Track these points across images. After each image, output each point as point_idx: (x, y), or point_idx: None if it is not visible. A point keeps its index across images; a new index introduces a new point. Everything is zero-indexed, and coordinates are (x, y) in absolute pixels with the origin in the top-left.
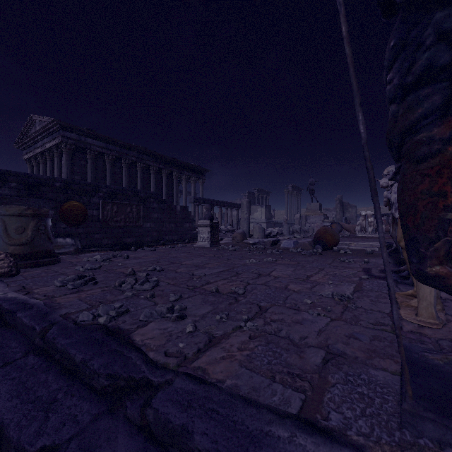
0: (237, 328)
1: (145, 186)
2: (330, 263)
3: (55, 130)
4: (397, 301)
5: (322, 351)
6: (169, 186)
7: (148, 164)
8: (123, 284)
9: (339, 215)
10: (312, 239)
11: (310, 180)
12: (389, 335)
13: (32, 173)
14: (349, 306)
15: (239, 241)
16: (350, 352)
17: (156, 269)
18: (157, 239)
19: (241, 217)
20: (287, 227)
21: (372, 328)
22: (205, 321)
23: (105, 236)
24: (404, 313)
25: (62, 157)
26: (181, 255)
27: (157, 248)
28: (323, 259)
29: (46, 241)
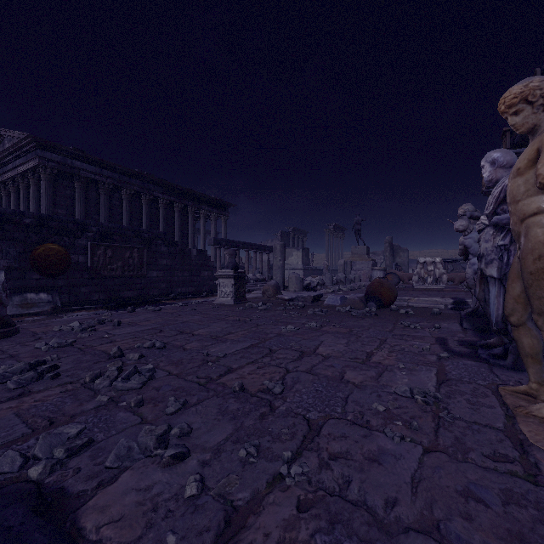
0: (275, 481)
1: (152, 224)
2: (391, 330)
3: (30, 149)
4: (506, 402)
5: (432, 543)
6: (183, 224)
7: (156, 195)
8: (98, 378)
9: (389, 260)
10: (362, 292)
11: (356, 218)
12: (527, 487)
13: None
14: (441, 417)
15: (272, 295)
16: (482, 543)
17: (155, 345)
18: (167, 291)
19: (274, 264)
20: (330, 276)
21: (494, 470)
22: (221, 464)
23: (95, 289)
24: (529, 432)
25: (40, 185)
26: (195, 318)
27: (164, 307)
28: (381, 323)
29: None
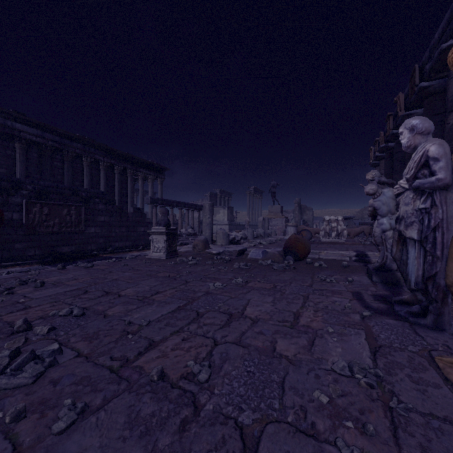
0: None
1: (93, 184)
2: (311, 285)
3: None
4: (448, 377)
5: None
6: (122, 185)
7: (97, 158)
8: None
9: (298, 217)
10: (279, 245)
11: (272, 183)
12: None
13: None
14: (393, 408)
15: (201, 249)
16: None
17: (73, 312)
18: (104, 246)
19: (203, 221)
20: (251, 231)
21: None
22: None
23: (31, 245)
24: None
25: None
26: (125, 275)
27: (97, 263)
28: (300, 277)
29: None
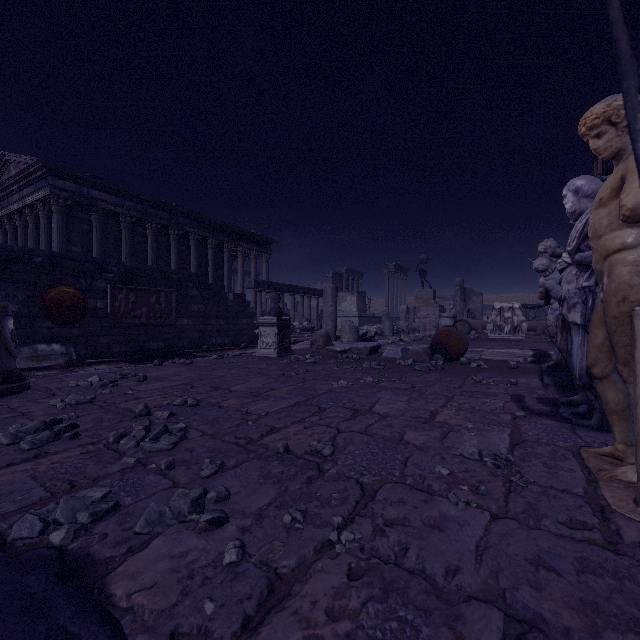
0: (324, 548)
1: (181, 263)
2: (460, 386)
3: (40, 176)
4: (588, 465)
5: (496, 613)
6: (217, 264)
7: (186, 230)
8: (122, 438)
9: (459, 305)
10: (427, 343)
11: (420, 257)
12: (605, 555)
13: (4, 241)
14: (513, 481)
15: (321, 346)
16: (551, 612)
17: (187, 402)
18: (199, 342)
19: (324, 310)
20: (390, 325)
21: (570, 538)
22: (263, 530)
23: (116, 339)
24: (612, 498)
25: (52, 218)
26: (232, 372)
27: (196, 360)
28: (448, 378)
29: (3, 355)
